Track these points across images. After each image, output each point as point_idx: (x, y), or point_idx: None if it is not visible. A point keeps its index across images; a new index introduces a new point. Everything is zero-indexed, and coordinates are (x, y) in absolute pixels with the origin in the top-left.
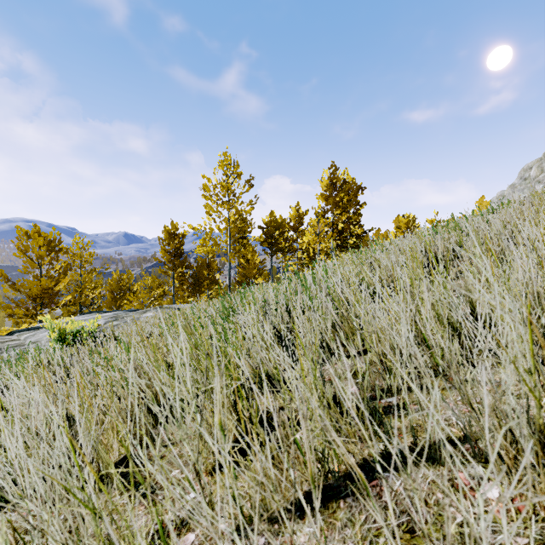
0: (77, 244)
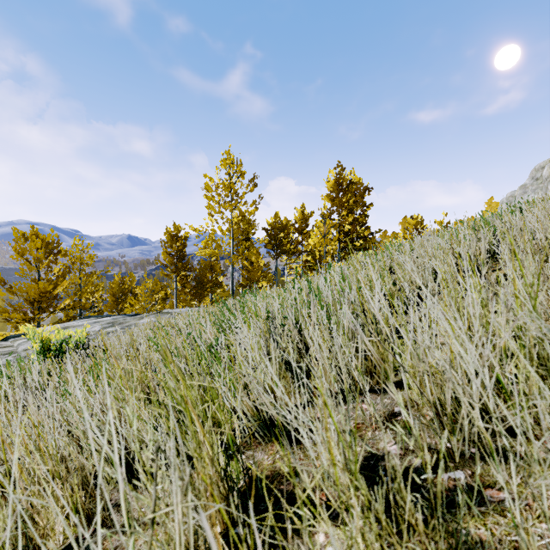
0: (76, 247)
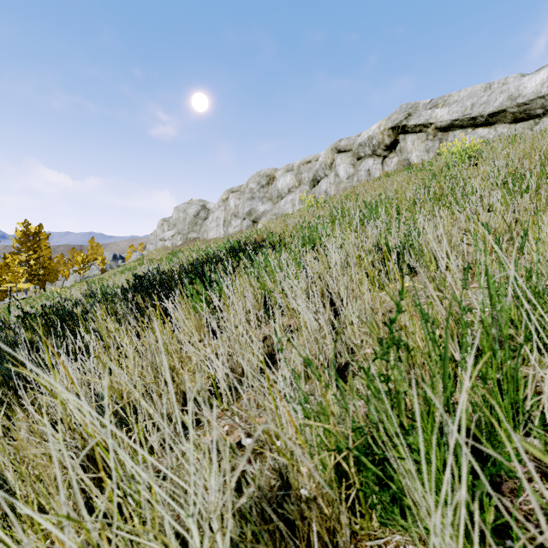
0: None
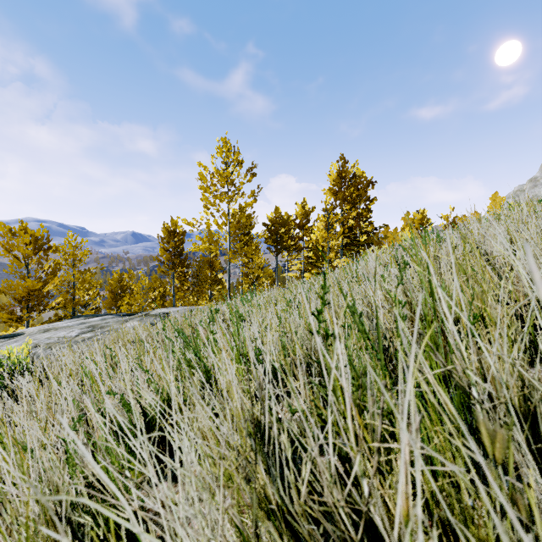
0: (69, 242)
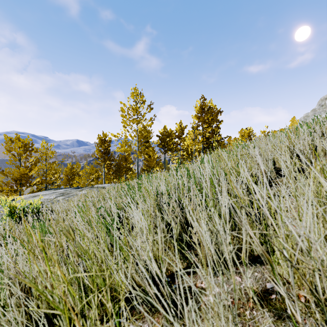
0: (43, 146)
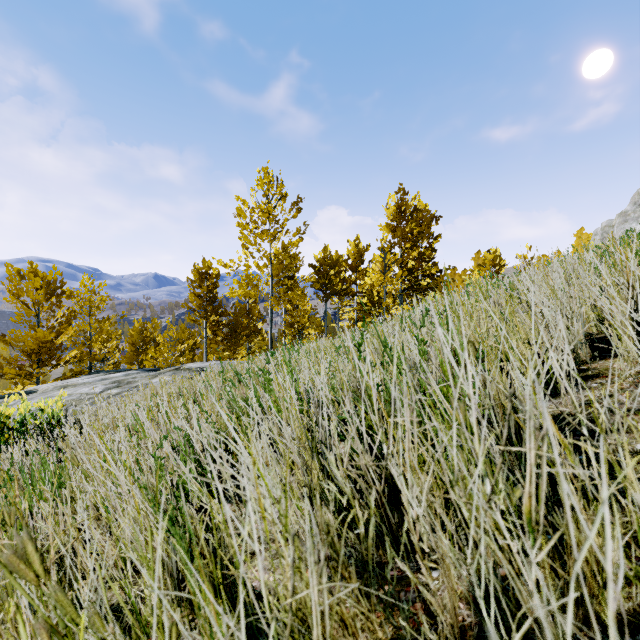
0: (85, 287)
